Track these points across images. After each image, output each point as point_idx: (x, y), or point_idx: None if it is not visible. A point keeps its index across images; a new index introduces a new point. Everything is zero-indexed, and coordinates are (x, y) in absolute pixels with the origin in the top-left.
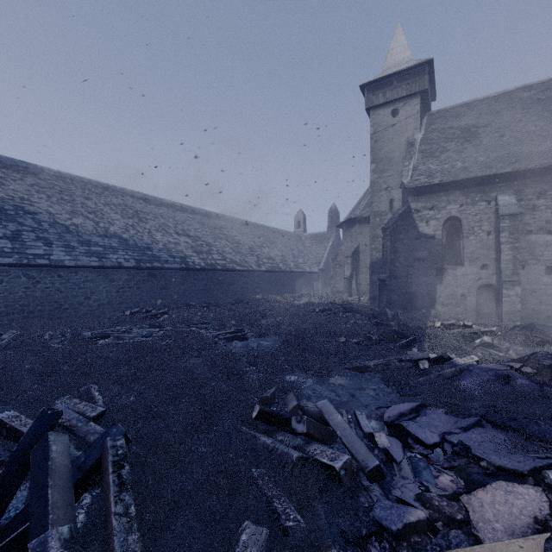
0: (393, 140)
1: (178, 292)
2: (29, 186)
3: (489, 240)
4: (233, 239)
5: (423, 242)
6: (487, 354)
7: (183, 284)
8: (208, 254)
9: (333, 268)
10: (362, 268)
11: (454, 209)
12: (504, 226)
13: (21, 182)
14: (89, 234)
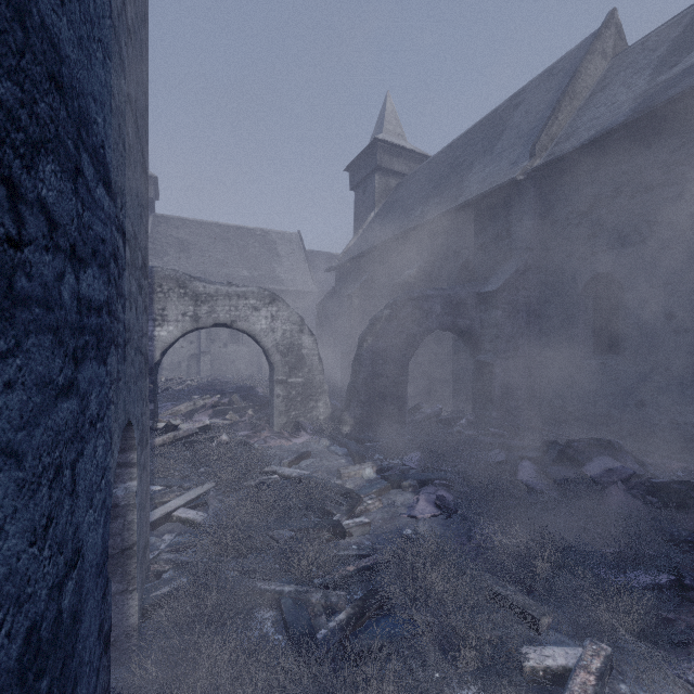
0: None
1: None
2: None
3: None
4: None
5: None
6: None
7: None
8: None
9: None
10: None
11: None
12: None
13: None
14: None
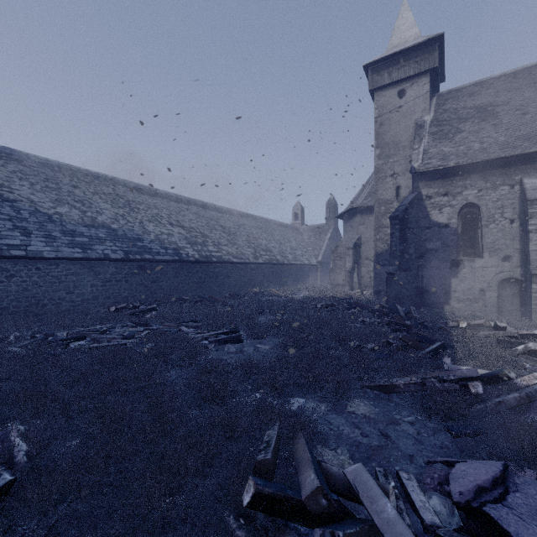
0: (400, 122)
1: (171, 286)
2: (11, 173)
3: (512, 228)
4: (229, 230)
5: (435, 232)
6: (536, 365)
7: (176, 277)
8: (203, 245)
9: (333, 260)
10: (364, 260)
11: (471, 194)
12: (533, 212)
13: (3, 168)
14: (74, 223)
